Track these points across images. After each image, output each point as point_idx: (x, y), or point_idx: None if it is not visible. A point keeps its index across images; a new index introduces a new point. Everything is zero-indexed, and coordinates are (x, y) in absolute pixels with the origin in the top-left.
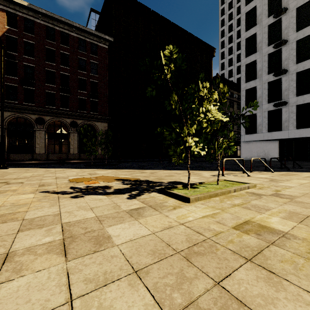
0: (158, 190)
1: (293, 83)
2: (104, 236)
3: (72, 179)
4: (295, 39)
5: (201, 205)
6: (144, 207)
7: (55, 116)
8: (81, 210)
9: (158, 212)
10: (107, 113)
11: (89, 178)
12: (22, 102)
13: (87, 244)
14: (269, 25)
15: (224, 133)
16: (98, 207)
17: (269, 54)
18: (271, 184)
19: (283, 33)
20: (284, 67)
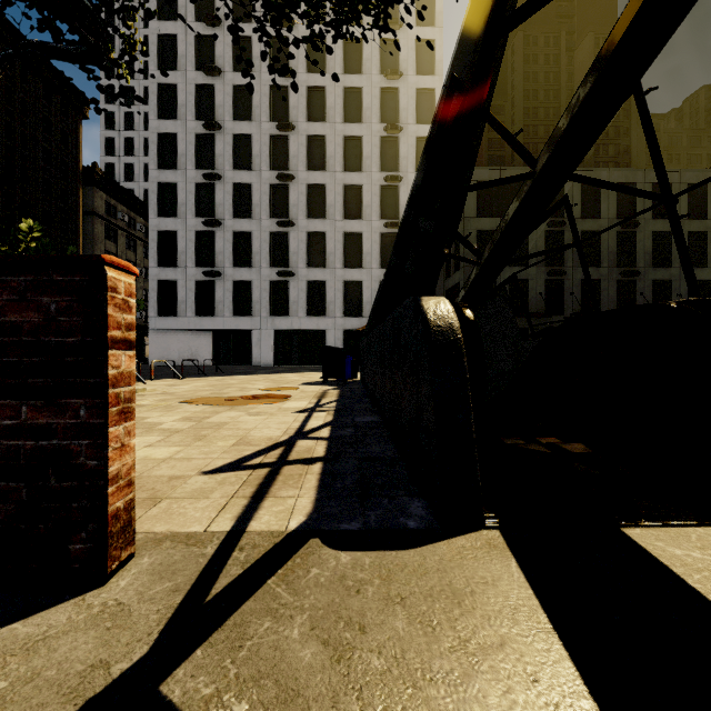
0: None
1: (230, 246)
2: None
3: None
4: (232, 181)
5: None
6: None
7: None
8: None
9: None
10: None
11: None
12: None
13: None
14: (198, 134)
15: None
16: None
17: (197, 184)
18: (165, 388)
19: (217, 161)
20: (218, 215)
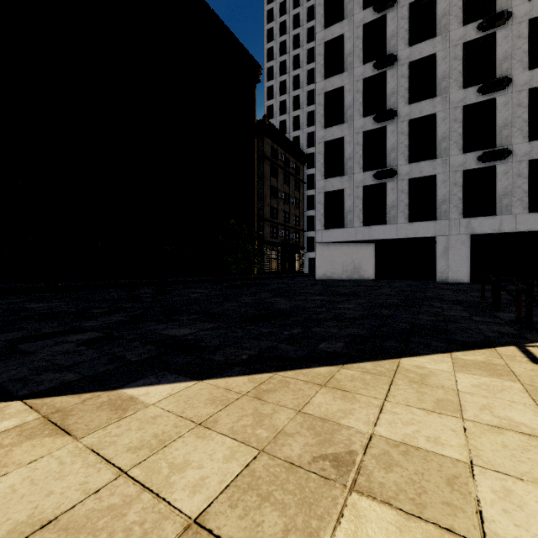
0: None
1: (405, 139)
2: None
3: None
4: (408, 60)
5: None
6: None
7: None
8: None
9: None
10: None
11: None
12: None
13: None
14: (365, 25)
15: None
16: None
17: (364, 81)
18: None
19: (388, 44)
20: (390, 106)
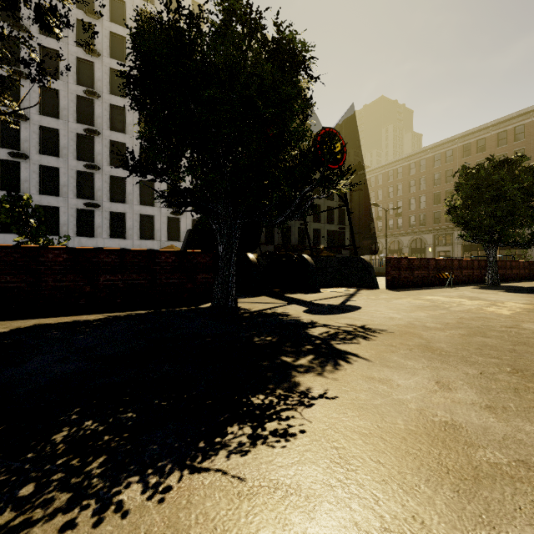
0: None
1: (37, 176)
2: None
3: None
4: (39, 123)
5: None
6: None
7: None
8: None
9: None
10: None
11: None
12: None
13: None
14: (1, 75)
15: None
16: None
17: None
18: None
19: (22, 103)
20: (24, 149)
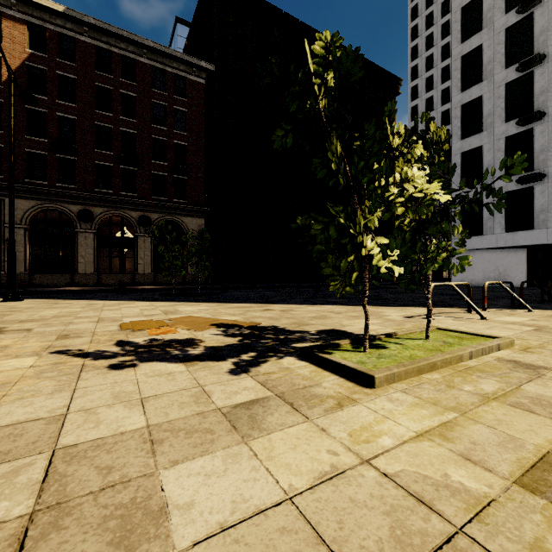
0: (297, 351)
1: None
2: (150, 505)
3: (127, 323)
4: None
5: (404, 394)
6: (267, 399)
7: (112, 206)
8: (118, 405)
9: (300, 417)
10: (203, 201)
11: (161, 320)
12: (55, 183)
13: (90, 546)
14: (508, 28)
15: (443, 228)
16: (160, 397)
17: (507, 85)
18: (543, 340)
19: (536, 42)
20: (539, 106)
